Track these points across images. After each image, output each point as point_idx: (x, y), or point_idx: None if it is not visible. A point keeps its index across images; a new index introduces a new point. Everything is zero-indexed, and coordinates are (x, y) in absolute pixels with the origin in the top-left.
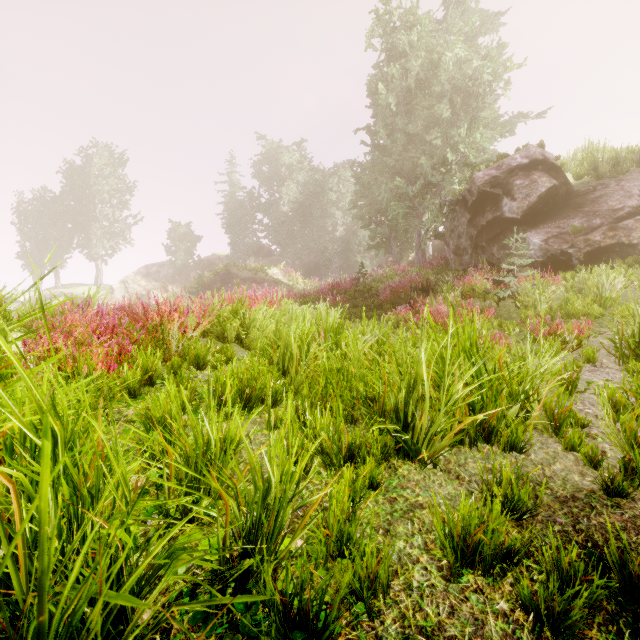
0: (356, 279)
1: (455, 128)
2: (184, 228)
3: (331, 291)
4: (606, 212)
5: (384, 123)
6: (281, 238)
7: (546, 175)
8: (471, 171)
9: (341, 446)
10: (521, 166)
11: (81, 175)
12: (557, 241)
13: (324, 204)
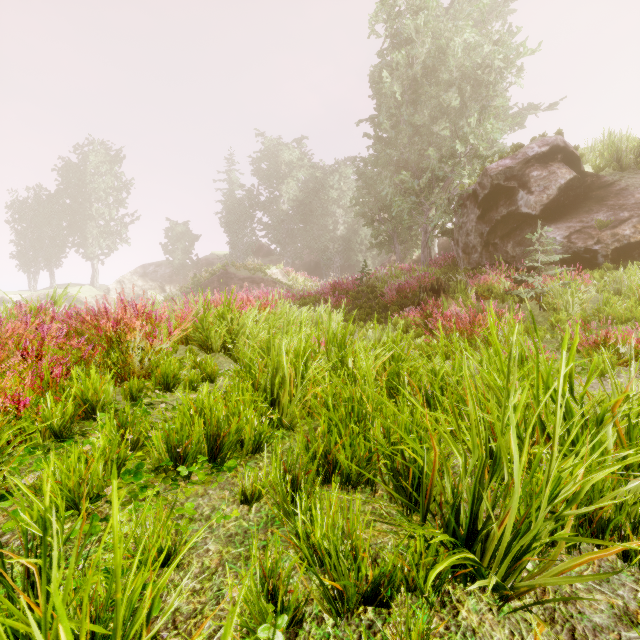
0: (359, 279)
1: (464, 118)
2: (182, 227)
3: (332, 291)
4: (634, 205)
5: (388, 113)
6: (281, 237)
7: (566, 166)
8: (482, 163)
9: (360, 581)
10: (538, 156)
11: (77, 173)
12: (580, 237)
13: (325, 202)
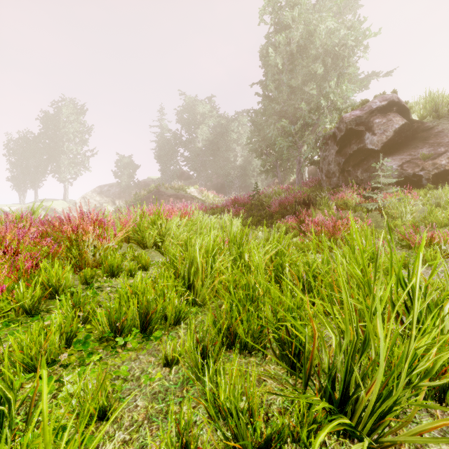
0: (252, 195)
1: (326, 82)
2: (127, 159)
3: (233, 204)
4: (448, 143)
5: (273, 78)
6: (197, 166)
7: (399, 115)
8: (339, 113)
9: (256, 439)
10: (379, 108)
11: (53, 121)
12: (410, 165)
13: (228, 141)
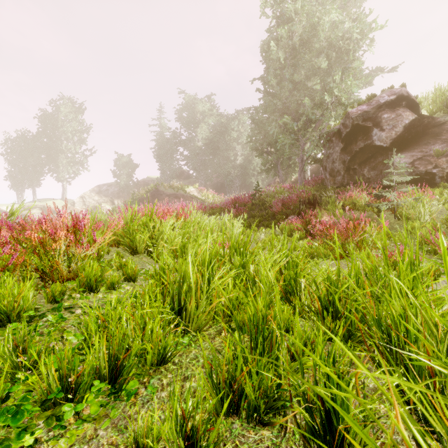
0: (253, 195)
1: (330, 76)
2: (126, 158)
3: (233, 204)
4: None
5: (275, 73)
6: (196, 165)
7: (409, 110)
8: (344, 109)
9: None
10: (387, 103)
11: (51, 120)
12: (422, 163)
13: (228, 140)
